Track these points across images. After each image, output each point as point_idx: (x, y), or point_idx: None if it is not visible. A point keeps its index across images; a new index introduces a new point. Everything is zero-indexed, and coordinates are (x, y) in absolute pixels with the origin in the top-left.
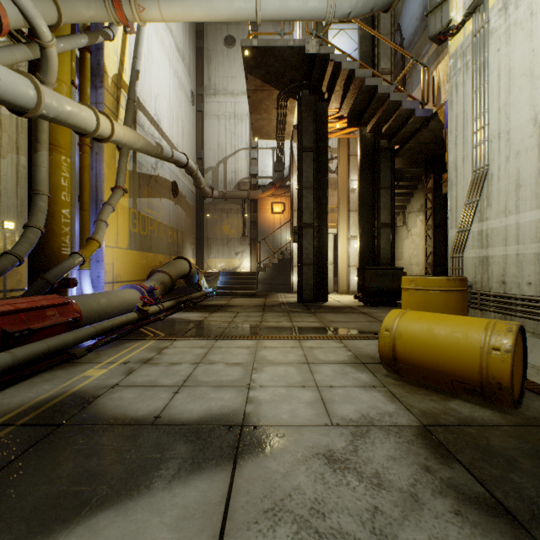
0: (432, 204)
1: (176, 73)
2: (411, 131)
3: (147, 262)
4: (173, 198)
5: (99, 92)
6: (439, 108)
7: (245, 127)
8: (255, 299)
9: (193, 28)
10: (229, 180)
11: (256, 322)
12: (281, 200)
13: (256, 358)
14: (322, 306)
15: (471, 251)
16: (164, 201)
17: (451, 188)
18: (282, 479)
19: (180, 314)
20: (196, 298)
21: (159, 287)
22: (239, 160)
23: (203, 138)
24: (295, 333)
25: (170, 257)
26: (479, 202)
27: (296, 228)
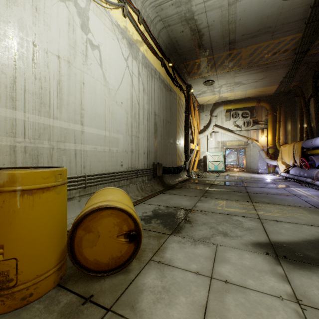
0: None
1: None
2: None
3: None
4: None
5: None
6: None
7: None
8: None
9: None
10: None
11: None
12: None
13: None
14: None
15: None
16: None
17: None
18: (247, 233)
19: None
20: None
21: None
22: None
23: None
24: None
25: None
26: None
27: None
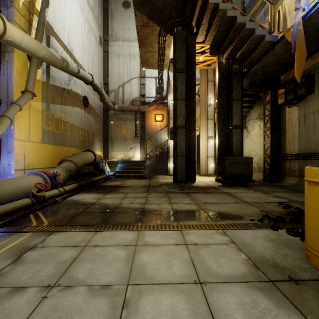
0: (270, 112)
1: (87, 20)
2: (258, 55)
3: (60, 154)
4: (84, 108)
5: (10, 10)
6: (286, 31)
7: (137, 63)
8: (142, 181)
9: None
10: (126, 99)
11: (140, 205)
12: (161, 112)
13: (133, 270)
14: (192, 187)
15: None
16: (76, 109)
17: None
18: None
19: (79, 195)
20: (98, 180)
21: (64, 173)
22: (132, 85)
23: (108, 70)
24: (176, 220)
25: (82, 150)
26: None
27: (172, 128)
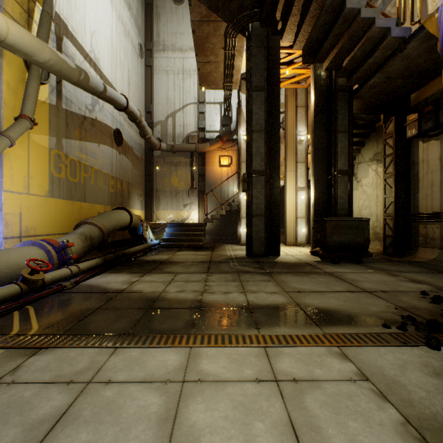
0: (393, 150)
1: (121, 19)
2: (378, 61)
3: (79, 213)
4: (116, 147)
5: None
6: (427, 19)
7: (194, 82)
8: (201, 253)
9: None
10: (178, 134)
11: (195, 294)
12: (228, 153)
13: None
14: (276, 263)
15: None
16: (103, 148)
17: None
18: None
19: (102, 277)
20: (136, 252)
21: (81, 242)
22: (187, 114)
23: (152, 92)
24: (255, 324)
25: (113, 208)
26: None
27: (245, 175)
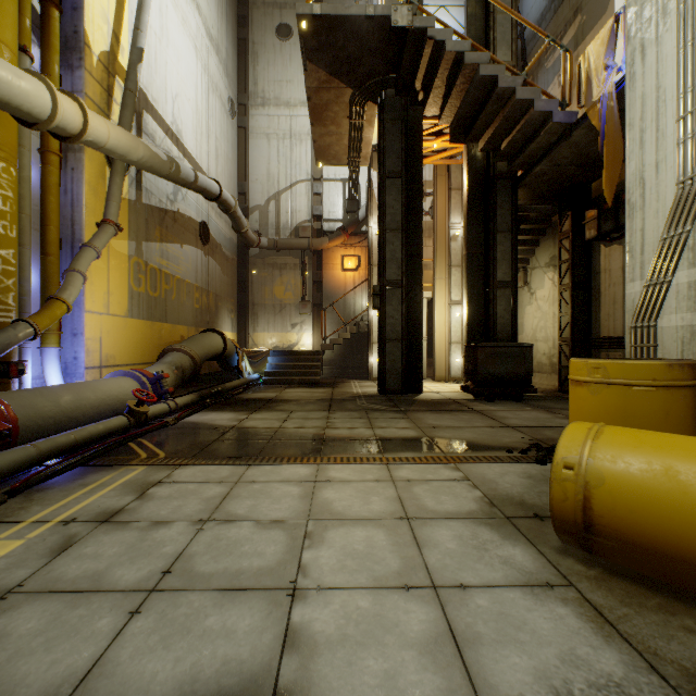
0: (570, 255)
1: (207, 69)
2: (544, 146)
3: (159, 337)
4: (202, 246)
5: (77, 75)
6: (590, 108)
7: (306, 151)
8: (318, 390)
9: (233, 11)
10: (284, 224)
11: (317, 429)
12: (355, 252)
13: (314, 506)
14: (416, 401)
15: (673, 317)
16: (187, 249)
17: (633, 216)
18: None
19: (202, 415)
20: (232, 388)
21: (172, 373)
22: (297, 196)
23: (247, 165)
24: (380, 450)
25: (198, 330)
26: (692, 234)
27: (377, 287)
